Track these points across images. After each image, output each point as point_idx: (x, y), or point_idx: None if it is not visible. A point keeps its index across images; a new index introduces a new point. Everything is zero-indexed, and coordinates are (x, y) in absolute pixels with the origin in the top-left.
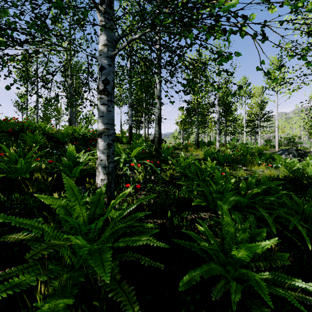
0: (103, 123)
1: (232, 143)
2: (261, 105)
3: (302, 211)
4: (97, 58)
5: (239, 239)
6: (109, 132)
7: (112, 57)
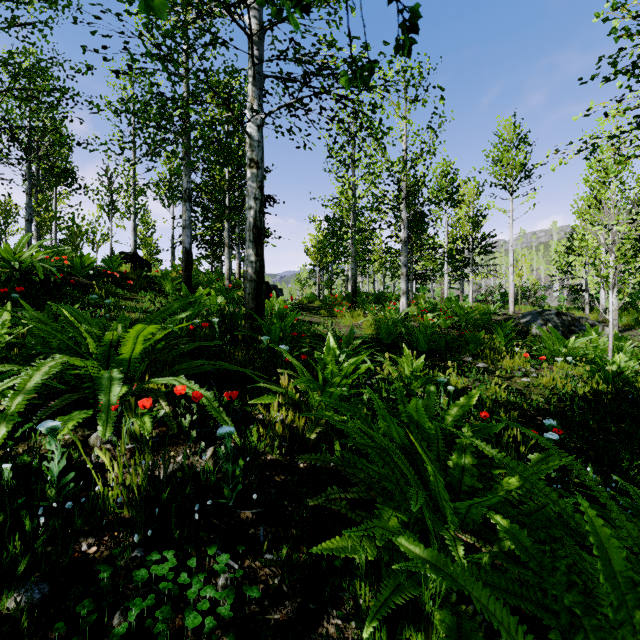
0: None
1: (421, 296)
2: (475, 220)
3: None
4: None
5: None
6: None
7: None
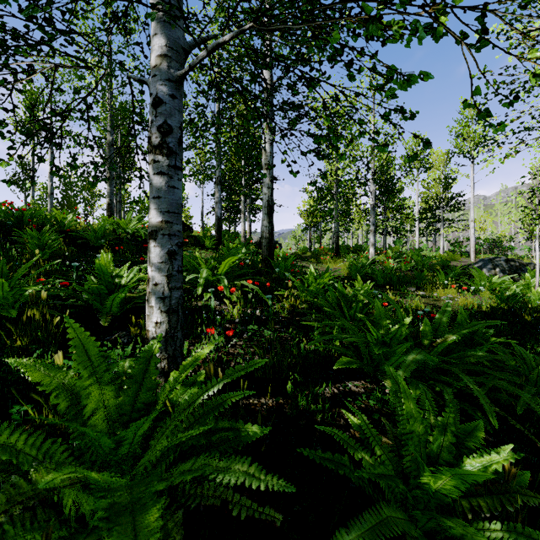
0: (160, 210)
1: (395, 248)
2: (445, 182)
3: (537, 377)
4: (149, 82)
5: (434, 448)
6: (172, 229)
7: (177, 81)
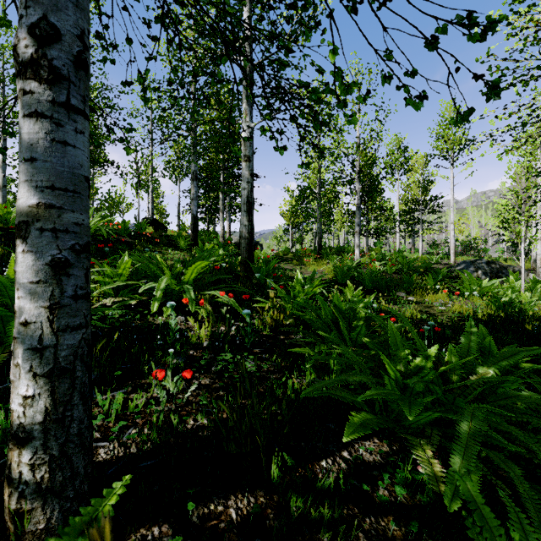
0: (34, 184)
1: (377, 249)
2: (424, 185)
3: None
4: None
5: None
6: (60, 219)
7: None
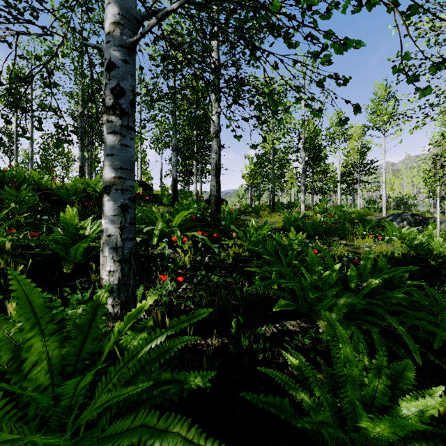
0: (113, 167)
1: (321, 204)
2: (362, 151)
3: None
4: (103, 48)
5: (370, 391)
6: (124, 184)
7: (130, 47)
